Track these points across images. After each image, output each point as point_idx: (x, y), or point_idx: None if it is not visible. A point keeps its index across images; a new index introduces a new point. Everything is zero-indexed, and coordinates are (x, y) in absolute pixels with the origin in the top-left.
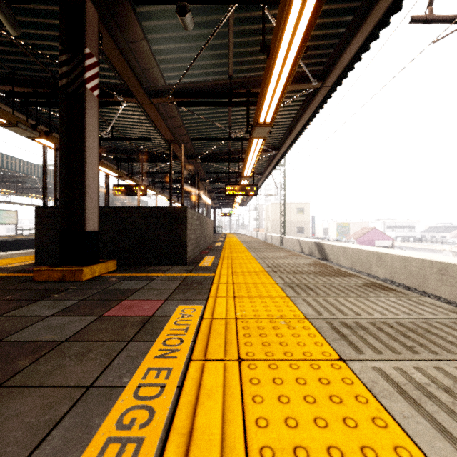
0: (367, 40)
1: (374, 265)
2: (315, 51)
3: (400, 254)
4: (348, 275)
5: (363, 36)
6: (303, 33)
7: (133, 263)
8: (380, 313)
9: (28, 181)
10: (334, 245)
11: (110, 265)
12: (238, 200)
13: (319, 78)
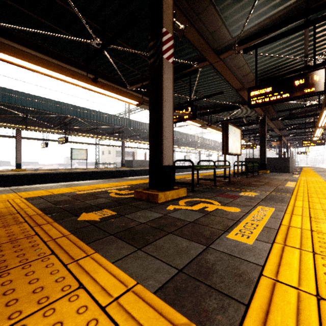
0: None
1: None
2: None
3: None
4: None
5: None
6: None
7: (272, 172)
8: None
9: (194, 143)
10: None
11: (269, 171)
12: None
13: None
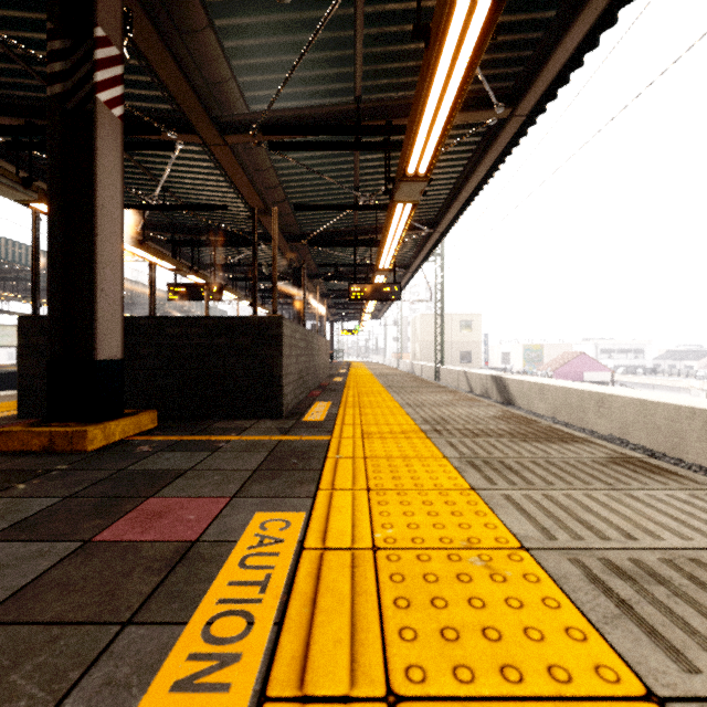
0: (594, 29)
1: (592, 413)
2: (501, 54)
3: (637, 396)
4: (573, 440)
5: (588, 20)
6: None
7: (190, 415)
8: (676, 534)
9: None
10: (524, 380)
11: (144, 420)
12: (370, 308)
13: (507, 101)
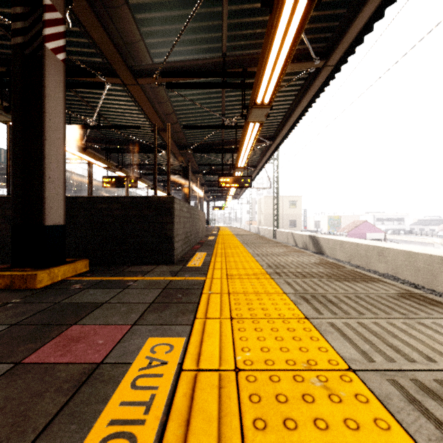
0: (380, 6)
1: (374, 260)
2: (318, 24)
3: (405, 249)
4: (370, 280)
5: None
6: None
7: (112, 262)
8: None
9: None
10: (330, 238)
11: (79, 266)
12: (232, 193)
13: (322, 56)
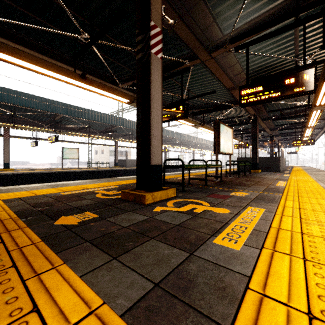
0: None
1: None
2: None
3: None
4: None
5: None
6: (317, 117)
7: (263, 171)
8: None
9: (188, 143)
10: None
11: (260, 170)
12: None
13: None
